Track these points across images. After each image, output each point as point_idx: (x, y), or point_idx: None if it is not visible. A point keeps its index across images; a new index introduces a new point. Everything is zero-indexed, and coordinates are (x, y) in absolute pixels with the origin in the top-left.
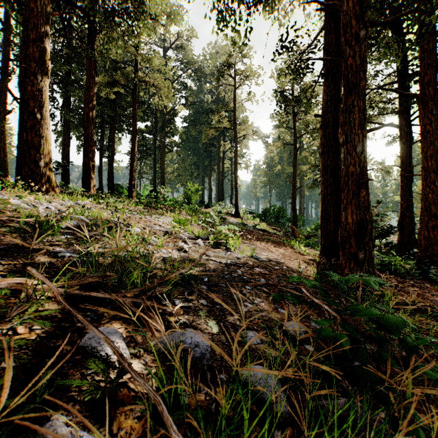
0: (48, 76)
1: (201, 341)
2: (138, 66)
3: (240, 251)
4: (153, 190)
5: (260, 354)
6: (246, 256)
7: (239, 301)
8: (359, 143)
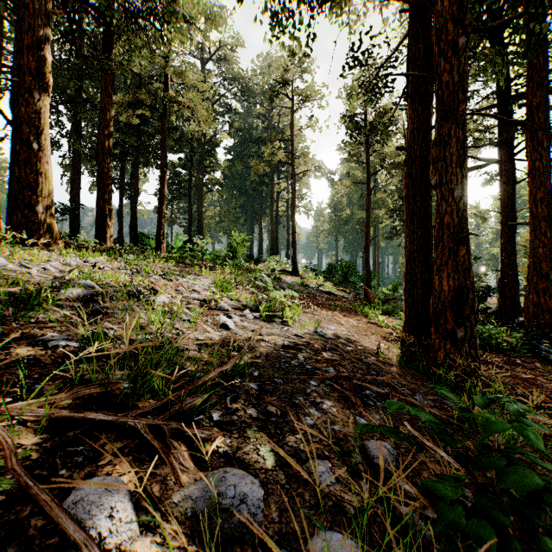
0: (48, 94)
1: (250, 493)
2: (168, 82)
3: (300, 325)
4: (188, 241)
5: (336, 503)
6: (308, 332)
7: (302, 407)
8: (457, 185)
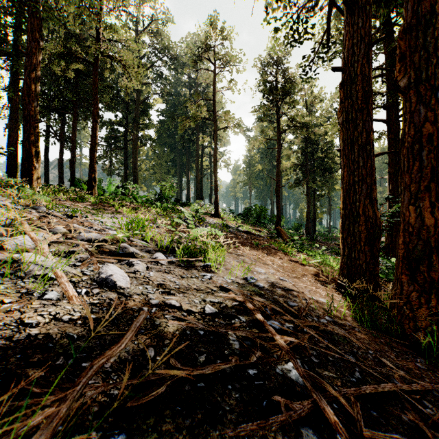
0: None
1: None
2: (100, 38)
3: (226, 269)
4: (122, 187)
5: None
6: (236, 279)
7: None
8: None
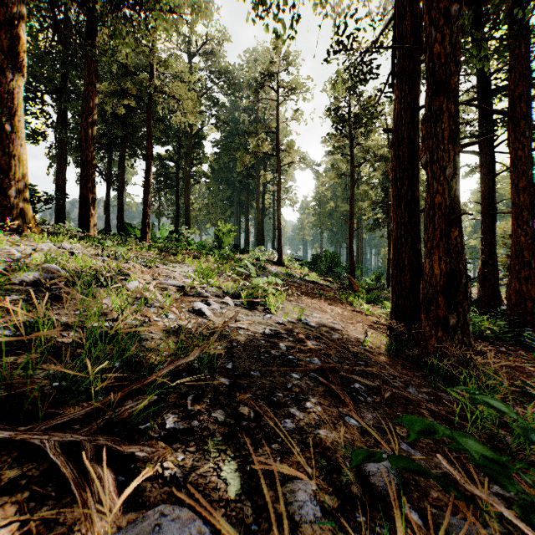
0: (23, 74)
1: None
2: (154, 72)
3: (284, 312)
4: (175, 231)
5: None
6: (291, 319)
7: (281, 406)
8: (449, 163)
